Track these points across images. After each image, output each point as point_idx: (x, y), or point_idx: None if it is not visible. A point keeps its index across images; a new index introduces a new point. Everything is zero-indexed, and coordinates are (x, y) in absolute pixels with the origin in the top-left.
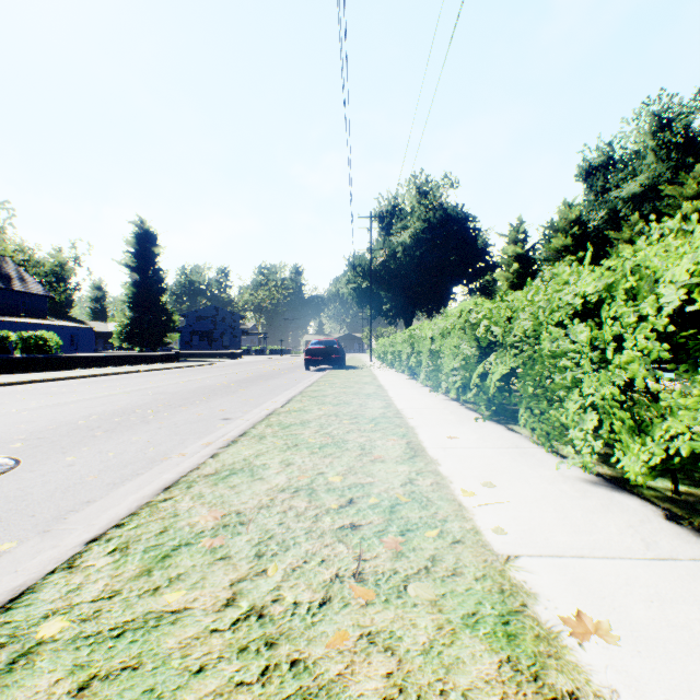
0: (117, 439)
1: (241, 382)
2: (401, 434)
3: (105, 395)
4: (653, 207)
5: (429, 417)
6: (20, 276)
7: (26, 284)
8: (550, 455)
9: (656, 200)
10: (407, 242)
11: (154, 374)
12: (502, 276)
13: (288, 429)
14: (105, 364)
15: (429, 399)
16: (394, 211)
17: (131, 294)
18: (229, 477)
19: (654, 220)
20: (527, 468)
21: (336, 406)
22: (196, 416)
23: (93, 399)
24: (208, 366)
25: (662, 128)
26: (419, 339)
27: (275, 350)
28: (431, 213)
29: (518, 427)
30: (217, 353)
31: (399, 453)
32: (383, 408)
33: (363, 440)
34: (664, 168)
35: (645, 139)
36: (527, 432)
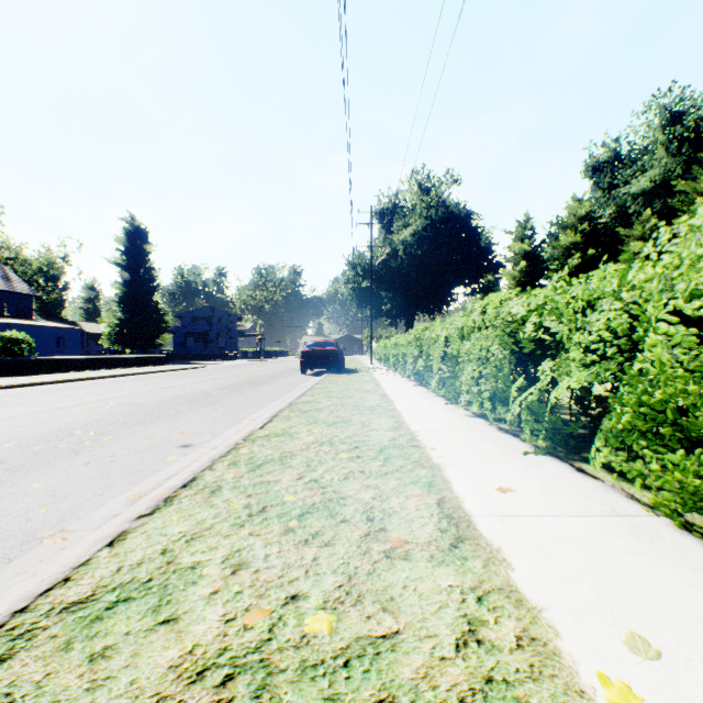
0: (9, 486)
1: (225, 389)
2: (426, 482)
3: (55, 407)
4: (663, 203)
5: (456, 445)
6: (4, 274)
7: (11, 283)
8: (686, 535)
9: (667, 197)
10: (408, 240)
11: (134, 379)
12: (508, 274)
13: (259, 471)
14: (84, 368)
15: (447, 415)
16: (394, 209)
17: (121, 294)
18: (107, 615)
19: (664, 217)
20: (675, 577)
21: (331, 426)
22: (148, 440)
23: (35, 414)
24: (197, 370)
25: (673, 122)
26: (429, 340)
27: (272, 352)
28: (433, 211)
29: (590, 465)
30: (211, 355)
31: (432, 531)
32: (392, 430)
33: (370, 496)
34: (676, 163)
35: (655, 133)
36: (610, 477)
